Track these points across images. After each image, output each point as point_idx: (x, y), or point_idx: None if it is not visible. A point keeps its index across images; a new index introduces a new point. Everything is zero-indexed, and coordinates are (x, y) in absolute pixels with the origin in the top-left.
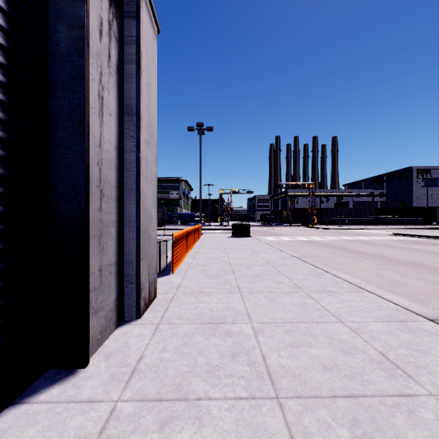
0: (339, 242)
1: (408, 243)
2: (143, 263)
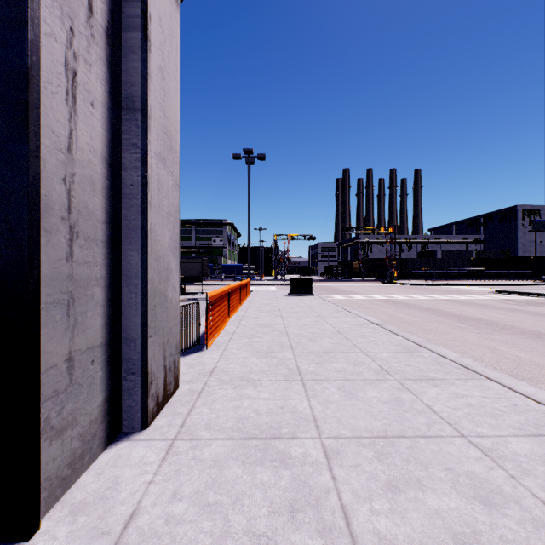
0: (428, 302)
1: (518, 303)
2: (152, 341)
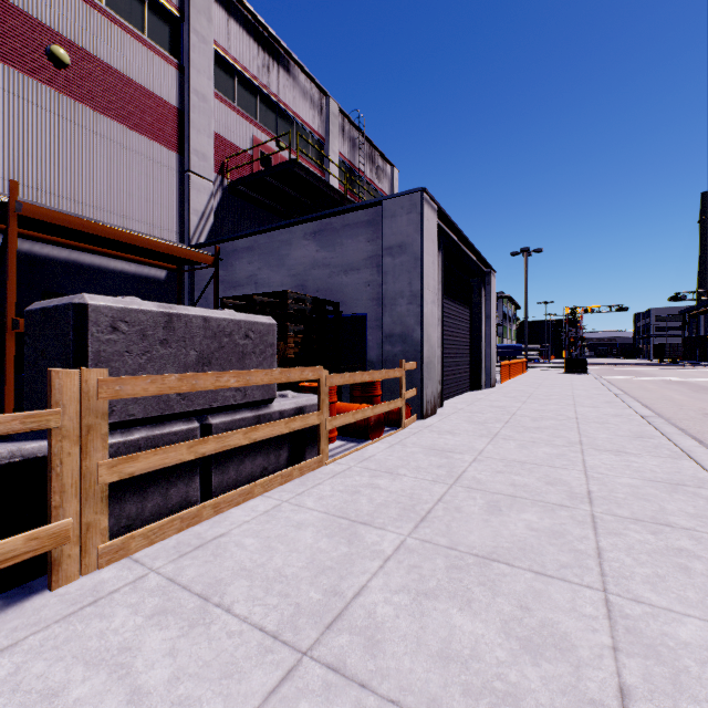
0: None
1: None
2: (491, 370)
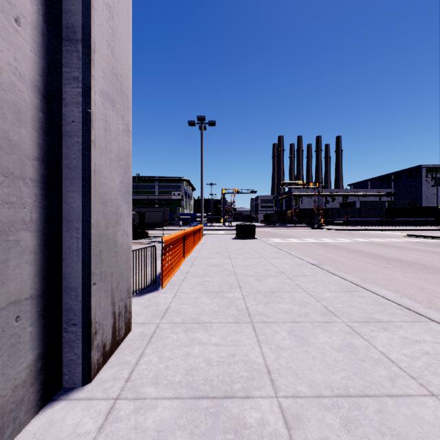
0: (353, 244)
1: (430, 245)
2: (97, 288)
